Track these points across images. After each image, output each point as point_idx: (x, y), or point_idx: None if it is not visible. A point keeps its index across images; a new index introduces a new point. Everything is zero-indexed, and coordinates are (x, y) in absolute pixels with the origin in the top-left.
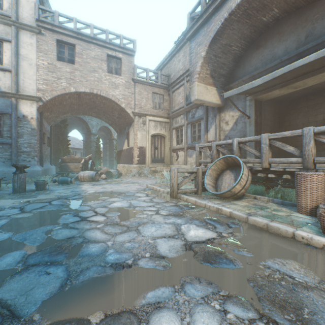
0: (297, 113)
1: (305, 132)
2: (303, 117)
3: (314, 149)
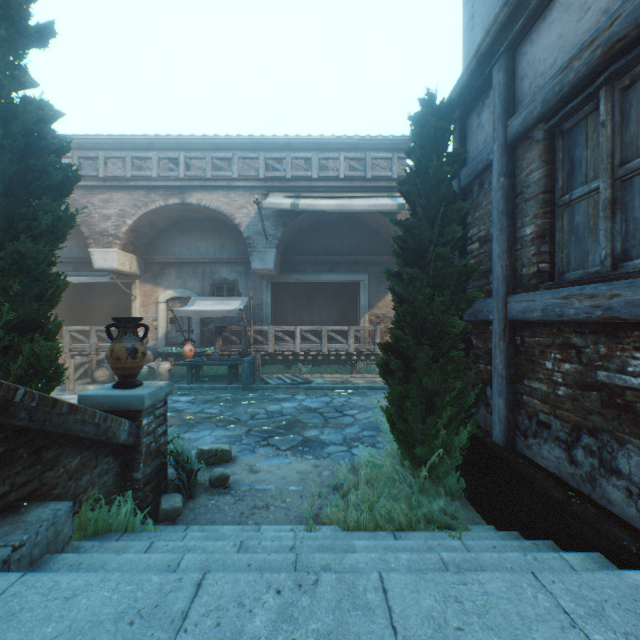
0: (96, 294)
1: (66, 329)
2: (101, 299)
3: (71, 339)
